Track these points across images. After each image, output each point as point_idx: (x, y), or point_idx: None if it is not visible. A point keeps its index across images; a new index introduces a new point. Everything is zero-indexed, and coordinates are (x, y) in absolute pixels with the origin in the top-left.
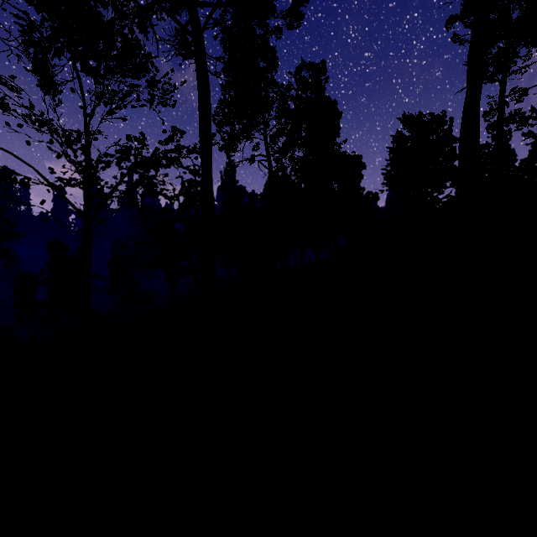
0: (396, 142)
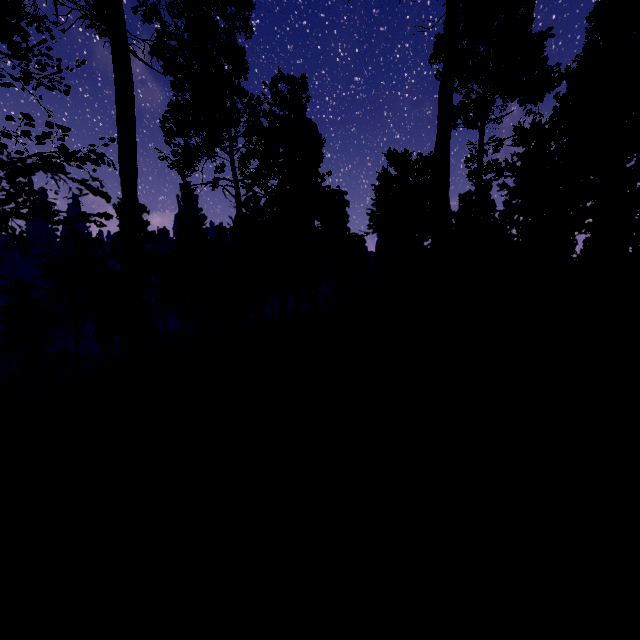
0: (382, 180)
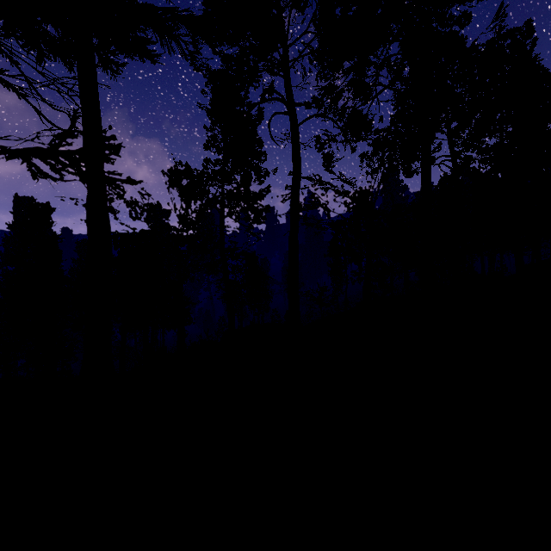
0: None
